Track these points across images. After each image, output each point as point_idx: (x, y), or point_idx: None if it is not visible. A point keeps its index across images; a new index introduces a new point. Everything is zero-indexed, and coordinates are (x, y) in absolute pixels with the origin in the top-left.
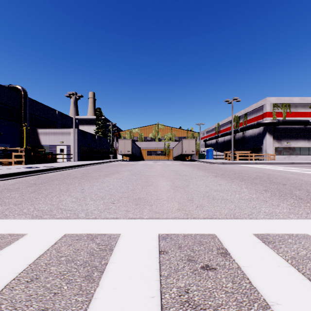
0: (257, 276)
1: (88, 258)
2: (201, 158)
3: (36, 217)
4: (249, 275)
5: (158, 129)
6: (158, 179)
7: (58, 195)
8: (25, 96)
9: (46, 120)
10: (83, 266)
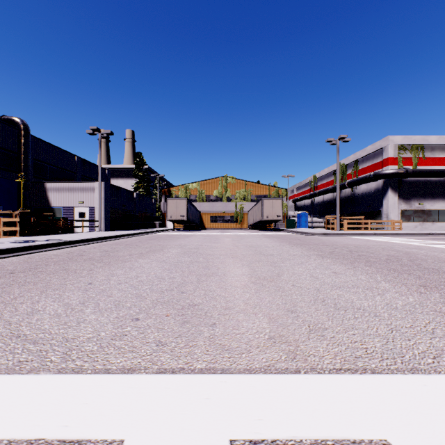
0: None
1: None
2: (291, 226)
3: None
4: None
5: (227, 184)
6: (227, 261)
7: (37, 297)
8: (27, 134)
9: (59, 169)
10: None
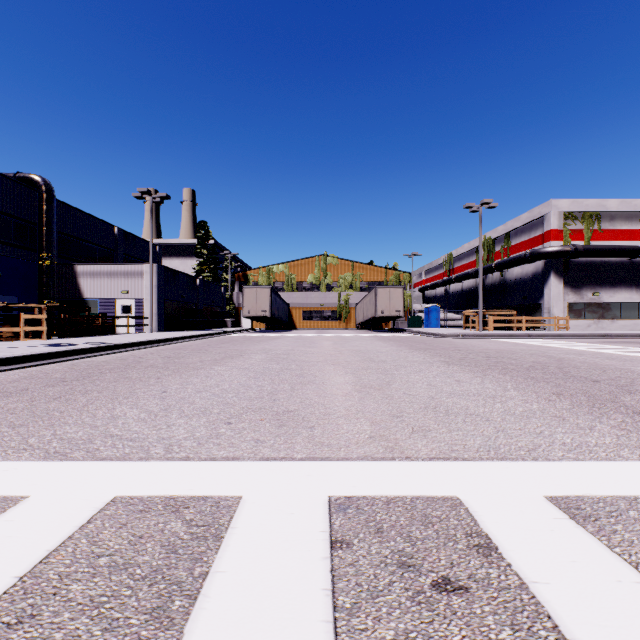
0: (570, 609)
1: (162, 561)
2: (416, 325)
3: (55, 456)
4: (550, 607)
5: (326, 267)
6: (327, 369)
7: (110, 404)
8: (50, 197)
9: (93, 246)
10: (148, 582)
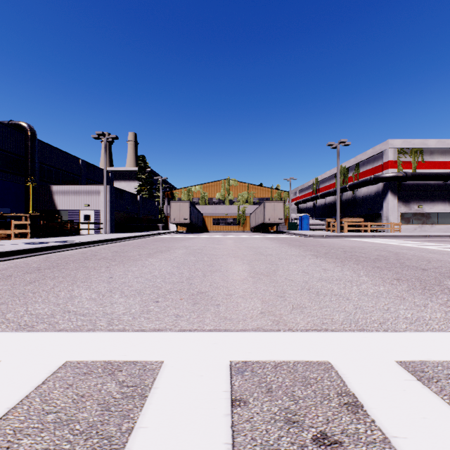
0: None
1: (97, 417)
2: (292, 228)
3: (24, 328)
4: None
5: (229, 187)
6: (229, 260)
7: (70, 287)
8: (34, 138)
9: (64, 173)
10: (85, 436)
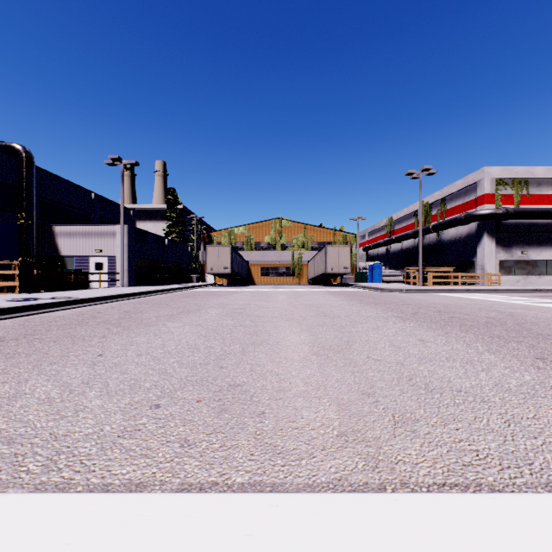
0: None
1: None
2: (361, 280)
3: None
4: None
5: (281, 229)
6: (281, 325)
7: (27, 374)
8: (30, 164)
9: (72, 209)
10: None
